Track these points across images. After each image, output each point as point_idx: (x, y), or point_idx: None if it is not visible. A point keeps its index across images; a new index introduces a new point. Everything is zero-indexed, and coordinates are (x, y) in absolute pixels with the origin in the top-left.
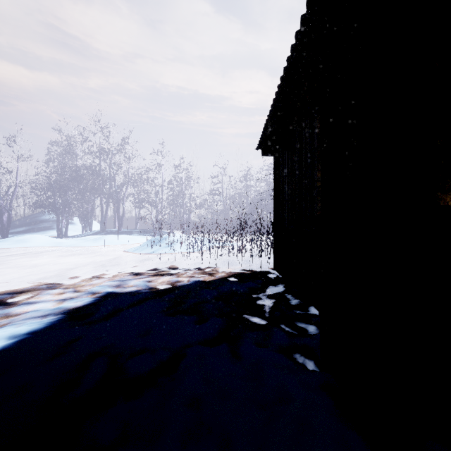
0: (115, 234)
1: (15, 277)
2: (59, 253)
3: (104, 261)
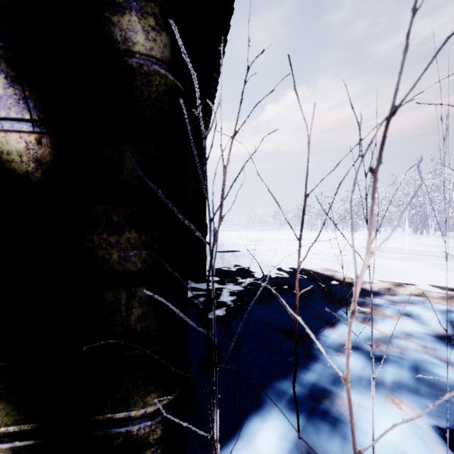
0: None
1: None
2: None
3: None
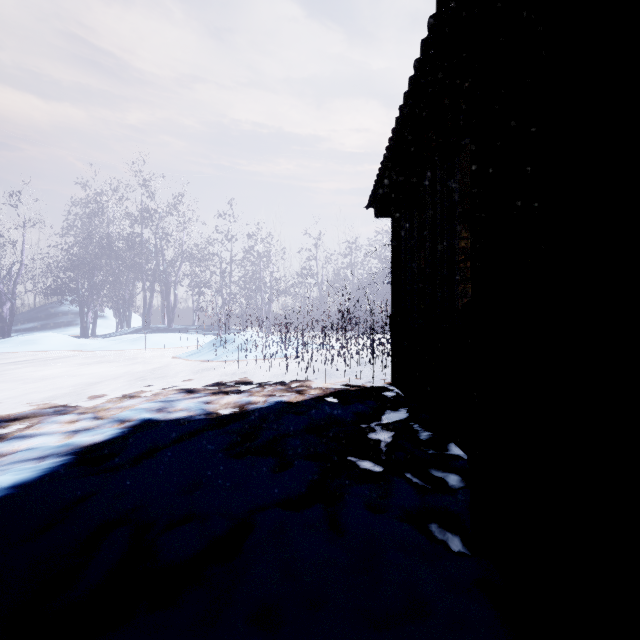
0: (164, 332)
1: (9, 397)
2: (80, 360)
3: (144, 372)
